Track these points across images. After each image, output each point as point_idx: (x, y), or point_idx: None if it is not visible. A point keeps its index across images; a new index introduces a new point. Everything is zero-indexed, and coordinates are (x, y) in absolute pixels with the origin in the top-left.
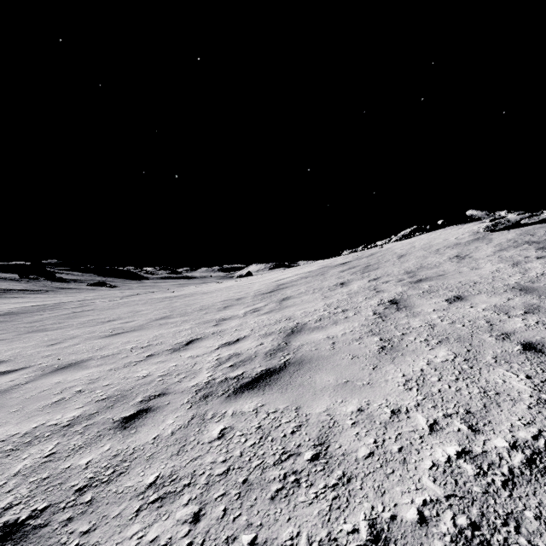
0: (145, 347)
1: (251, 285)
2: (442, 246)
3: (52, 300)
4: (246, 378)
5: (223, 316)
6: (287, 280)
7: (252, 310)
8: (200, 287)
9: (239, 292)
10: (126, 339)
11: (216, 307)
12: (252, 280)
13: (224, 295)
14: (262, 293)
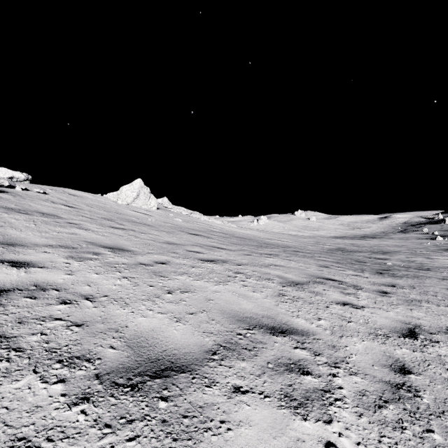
0: None
1: None
2: None
3: None
4: (337, 282)
5: (417, 431)
6: None
7: (303, 396)
8: None
9: None
10: None
11: None
12: None
13: None
14: None
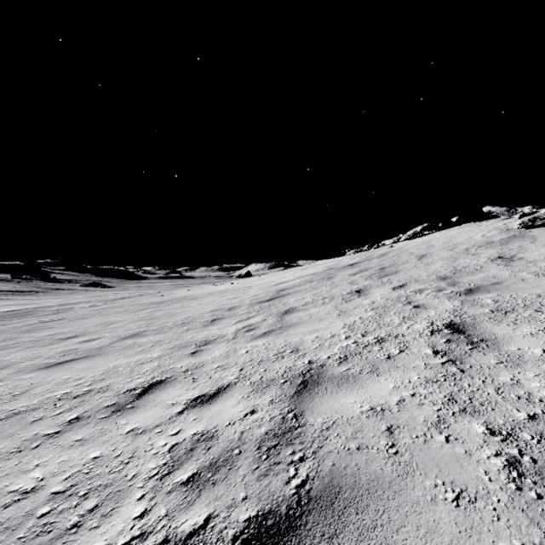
0: (79, 397)
1: (247, 289)
2: (470, 246)
3: (37, 303)
4: None
5: (208, 337)
6: (288, 284)
7: (245, 327)
8: (193, 290)
9: (233, 298)
10: (67, 374)
11: (202, 320)
12: (249, 282)
13: (216, 302)
14: (259, 300)
